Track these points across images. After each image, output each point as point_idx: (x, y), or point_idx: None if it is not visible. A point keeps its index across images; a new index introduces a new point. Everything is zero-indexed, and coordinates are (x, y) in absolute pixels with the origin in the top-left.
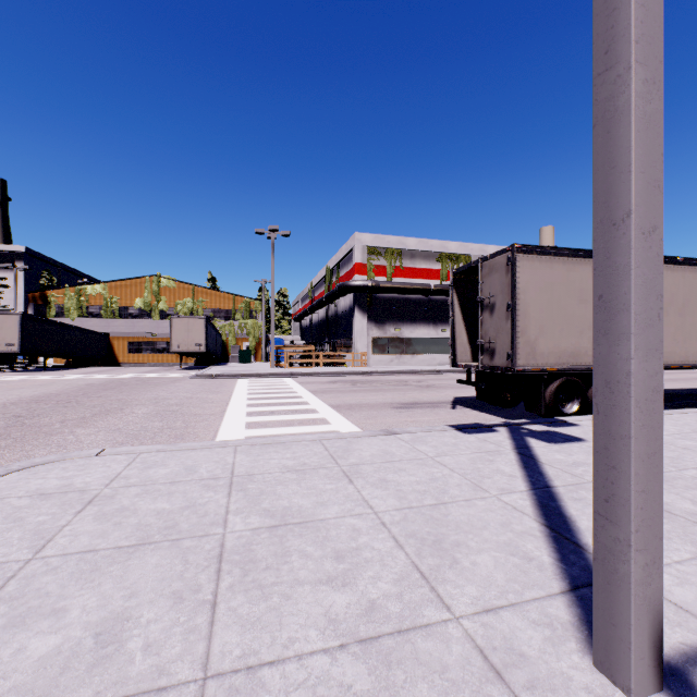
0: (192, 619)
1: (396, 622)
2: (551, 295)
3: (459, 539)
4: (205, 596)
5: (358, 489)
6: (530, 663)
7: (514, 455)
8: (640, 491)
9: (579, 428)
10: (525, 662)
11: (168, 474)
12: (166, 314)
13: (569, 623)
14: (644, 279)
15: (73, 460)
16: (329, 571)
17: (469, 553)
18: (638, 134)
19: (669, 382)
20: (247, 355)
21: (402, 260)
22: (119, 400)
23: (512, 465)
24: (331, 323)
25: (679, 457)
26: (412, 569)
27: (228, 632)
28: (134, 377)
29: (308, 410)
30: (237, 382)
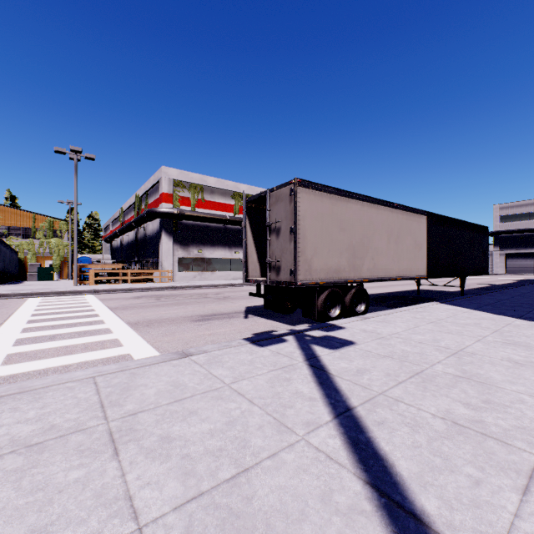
0: None
1: None
2: (322, 223)
3: None
4: None
5: (124, 469)
6: None
7: (307, 369)
8: None
9: (347, 331)
10: None
11: None
12: None
13: None
14: None
15: None
16: None
17: None
18: None
19: (378, 288)
20: (49, 273)
21: (204, 194)
22: None
23: (309, 383)
24: (140, 245)
25: (423, 352)
26: None
27: None
28: None
29: (101, 330)
30: (26, 302)
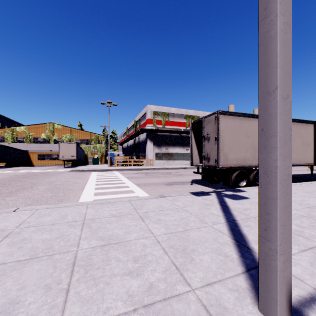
0: (54, 300)
1: (163, 294)
2: (234, 133)
3: (194, 248)
4: (63, 286)
5: (147, 224)
6: (229, 312)
7: (219, 206)
8: (282, 225)
9: (246, 193)
10: (226, 312)
11: (51, 220)
12: (57, 141)
13: (246, 289)
14: (283, 120)
15: (1, 214)
16: (130, 268)
17: (199, 255)
18: (281, 49)
19: None
20: (97, 161)
21: (169, 118)
22: (31, 182)
23: (218, 210)
24: (136, 146)
25: None
26: (171, 264)
27: (73, 306)
28: (40, 171)
29: (125, 186)
30: (91, 173)
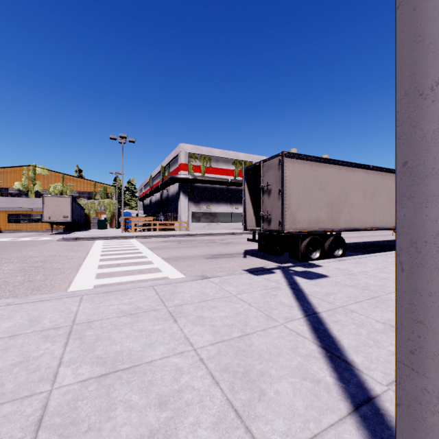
0: None
1: None
2: (304, 185)
3: (262, 368)
4: None
5: (181, 327)
6: None
7: (289, 290)
8: None
9: (323, 268)
10: None
11: (10, 327)
12: (40, 194)
13: None
14: None
15: None
16: (152, 423)
17: (272, 382)
18: None
19: (360, 238)
20: (104, 224)
21: (211, 163)
22: None
23: (289, 297)
24: (164, 203)
25: (383, 285)
26: (227, 407)
27: None
28: (10, 240)
29: (146, 262)
30: (95, 243)
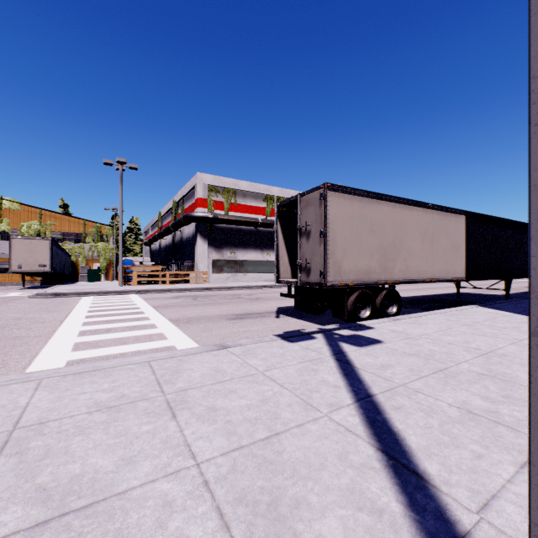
0: None
1: None
2: (352, 226)
3: (297, 494)
4: None
5: (181, 427)
6: None
7: (334, 362)
8: None
9: (375, 331)
10: None
11: None
12: (8, 235)
13: None
14: None
15: None
16: None
17: (313, 519)
18: None
19: (415, 291)
20: (97, 274)
21: (236, 198)
22: None
23: (334, 373)
24: (177, 248)
25: (450, 352)
26: None
27: None
28: None
29: (147, 325)
30: (81, 300)
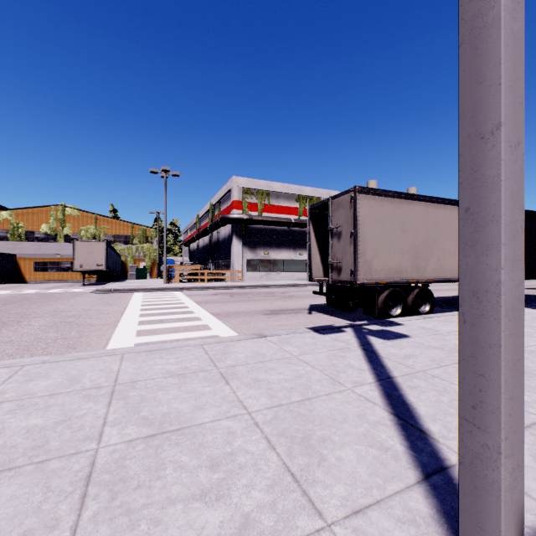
0: None
1: None
2: (382, 226)
3: (324, 434)
4: (61, 533)
5: (234, 390)
6: None
7: (360, 351)
8: (509, 398)
9: (404, 327)
10: None
11: (49, 386)
12: (70, 238)
13: (429, 517)
14: (511, 191)
15: None
16: (203, 483)
17: (334, 448)
18: (507, 48)
19: (455, 291)
20: (143, 273)
21: (270, 199)
22: (18, 313)
23: (360, 360)
24: (214, 248)
25: None
26: (284, 471)
27: None
28: (37, 292)
29: (193, 318)
30: (133, 296)
